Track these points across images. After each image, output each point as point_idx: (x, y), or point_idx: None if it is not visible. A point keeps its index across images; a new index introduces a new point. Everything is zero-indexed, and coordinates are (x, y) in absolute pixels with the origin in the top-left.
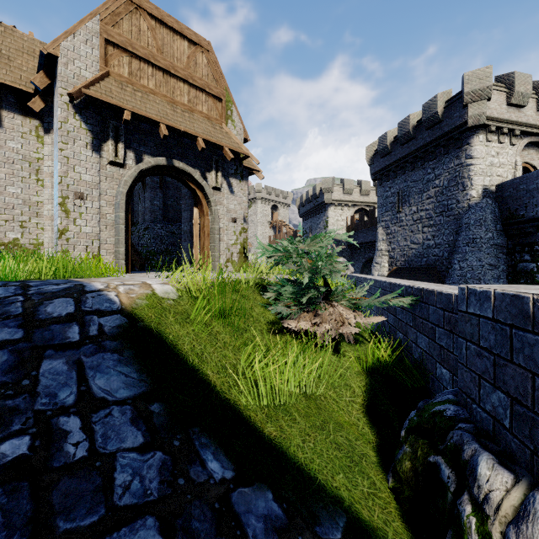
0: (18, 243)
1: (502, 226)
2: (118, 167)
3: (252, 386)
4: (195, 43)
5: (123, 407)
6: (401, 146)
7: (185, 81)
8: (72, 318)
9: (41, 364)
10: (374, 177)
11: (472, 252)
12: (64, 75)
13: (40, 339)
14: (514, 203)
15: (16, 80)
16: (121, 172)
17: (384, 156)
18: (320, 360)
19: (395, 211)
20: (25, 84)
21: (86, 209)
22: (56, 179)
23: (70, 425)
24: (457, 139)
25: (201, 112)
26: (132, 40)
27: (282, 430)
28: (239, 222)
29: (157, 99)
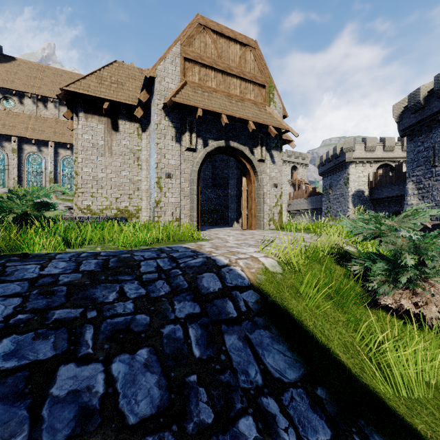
0: (127, 209)
1: None
2: (192, 151)
3: (376, 369)
4: (245, 44)
5: (297, 390)
6: (437, 99)
7: (238, 77)
8: (223, 294)
9: (224, 339)
10: (403, 133)
11: None
12: (159, 90)
13: (212, 314)
14: None
15: (127, 98)
16: (194, 155)
17: (415, 111)
18: (435, 346)
19: (429, 166)
20: (132, 100)
21: (172, 185)
22: (153, 165)
23: (271, 407)
24: None
25: (249, 99)
26: (201, 54)
27: (432, 429)
28: (279, 187)
29: (218, 96)
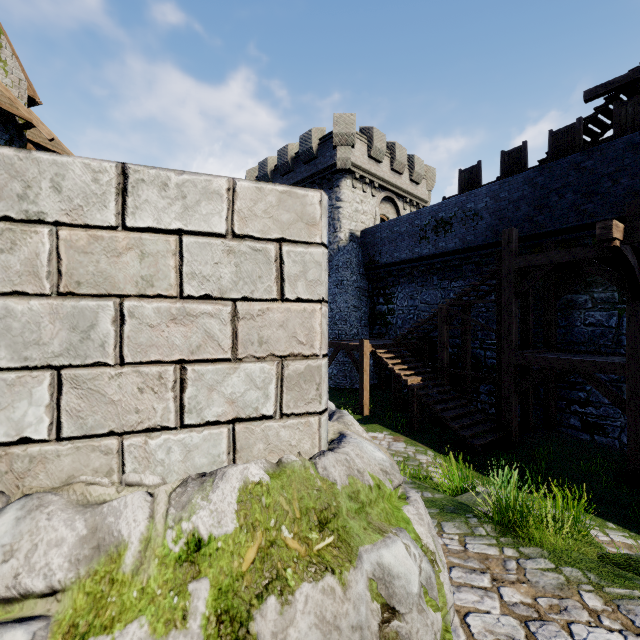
0: None
1: (365, 270)
2: None
3: None
4: None
5: None
6: (281, 176)
7: None
8: None
9: None
10: None
11: (340, 294)
12: None
13: None
14: (373, 249)
15: None
16: None
17: None
18: None
19: None
20: None
21: None
22: None
23: None
24: (329, 179)
25: None
26: None
27: None
28: None
29: None
